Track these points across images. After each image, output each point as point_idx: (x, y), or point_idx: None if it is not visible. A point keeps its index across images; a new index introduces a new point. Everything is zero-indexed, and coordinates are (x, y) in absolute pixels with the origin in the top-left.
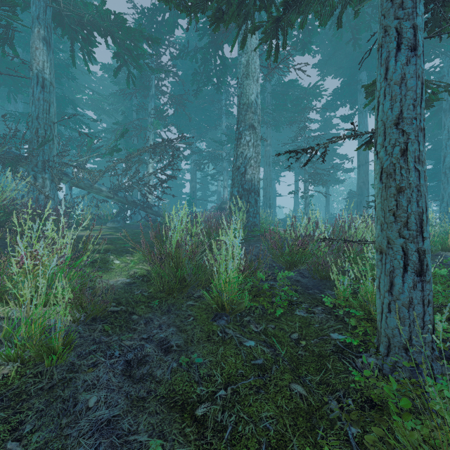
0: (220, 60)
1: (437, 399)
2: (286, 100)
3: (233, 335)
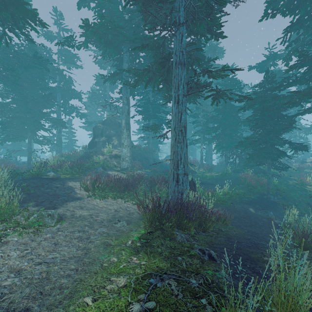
0: None
1: None
2: None
3: None
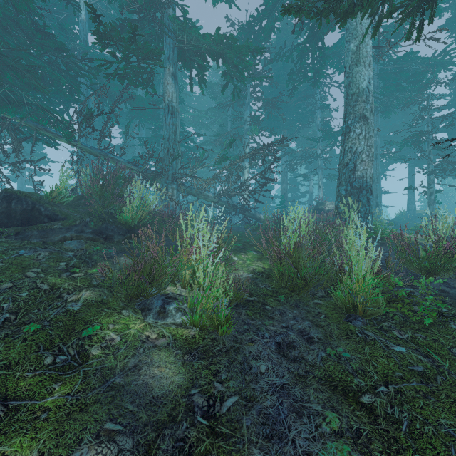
0: (319, 52)
1: None
2: (400, 78)
3: (375, 337)
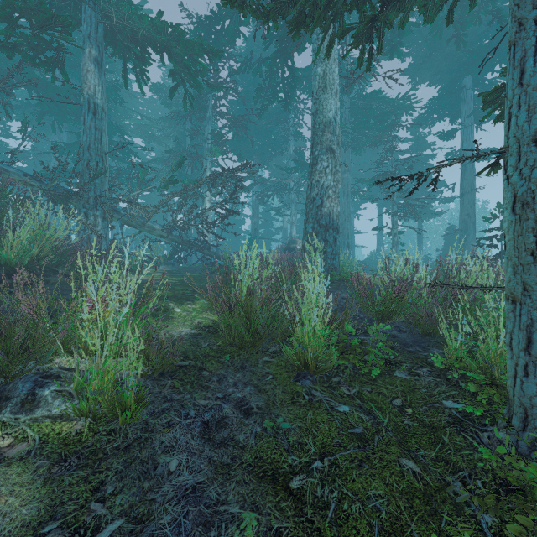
0: (289, 71)
1: None
2: (369, 115)
3: (321, 397)
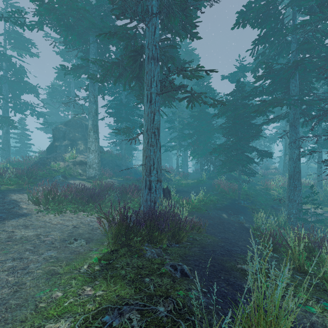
0: None
1: None
2: None
3: None
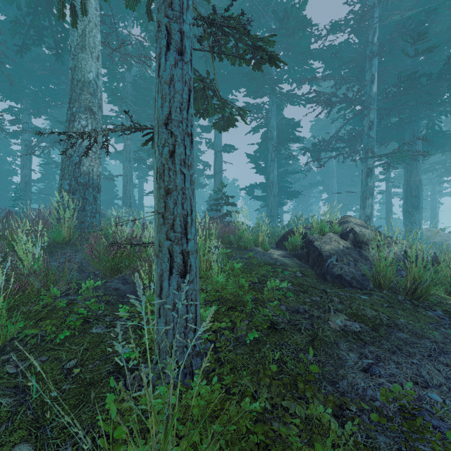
0: (54, 18)
1: (84, 447)
2: (148, 95)
3: None
